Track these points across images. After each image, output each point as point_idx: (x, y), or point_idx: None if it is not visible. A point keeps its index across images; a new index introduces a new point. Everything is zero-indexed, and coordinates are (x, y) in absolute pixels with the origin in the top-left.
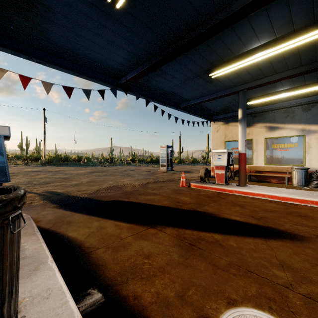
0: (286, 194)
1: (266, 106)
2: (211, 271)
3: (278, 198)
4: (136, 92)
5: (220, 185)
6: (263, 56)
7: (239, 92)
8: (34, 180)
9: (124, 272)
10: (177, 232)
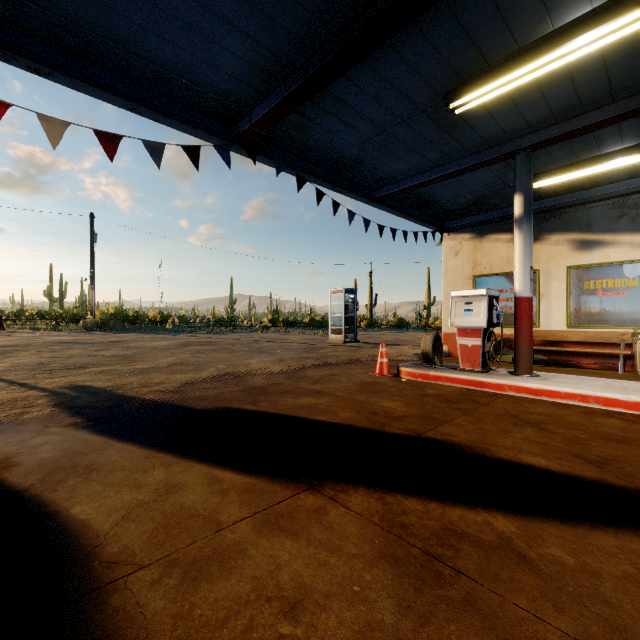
0: None
1: (571, 193)
2: None
3: (622, 405)
4: (276, 157)
5: (470, 373)
6: (595, 44)
7: (517, 154)
8: (54, 360)
9: None
10: (381, 507)
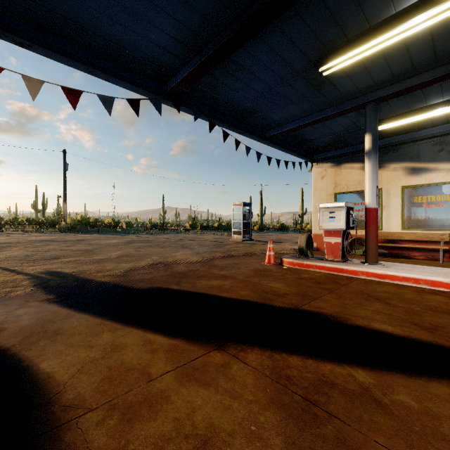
0: None
1: (405, 134)
2: None
3: (444, 286)
4: (194, 107)
5: (333, 262)
6: (426, 23)
7: (367, 105)
8: (36, 253)
9: None
10: (270, 363)
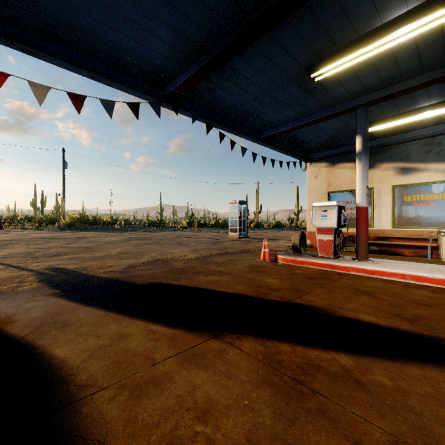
0: (443, 274)
1: (395, 135)
2: None
3: (429, 281)
4: (192, 110)
5: (325, 259)
6: (410, 34)
7: (357, 108)
8: (38, 250)
9: None
10: (263, 349)
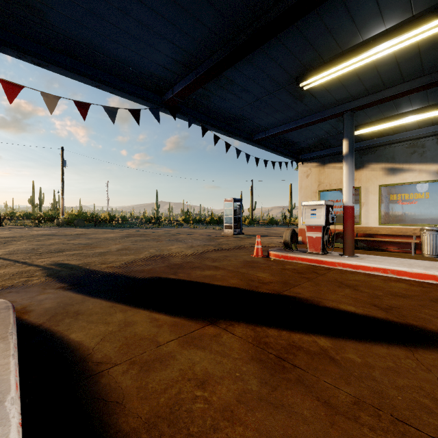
0: (421, 269)
1: (381, 137)
2: (325, 418)
3: (408, 275)
4: (189, 114)
5: (314, 255)
6: (388, 50)
7: (344, 113)
8: (41, 246)
9: (156, 418)
10: (253, 334)
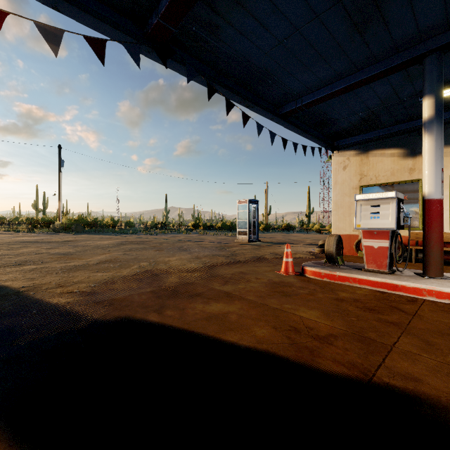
0: None
1: None
2: None
3: None
4: (188, 63)
5: (377, 274)
6: None
7: (427, 56)
8: (3, 257)
9: None
10: None
